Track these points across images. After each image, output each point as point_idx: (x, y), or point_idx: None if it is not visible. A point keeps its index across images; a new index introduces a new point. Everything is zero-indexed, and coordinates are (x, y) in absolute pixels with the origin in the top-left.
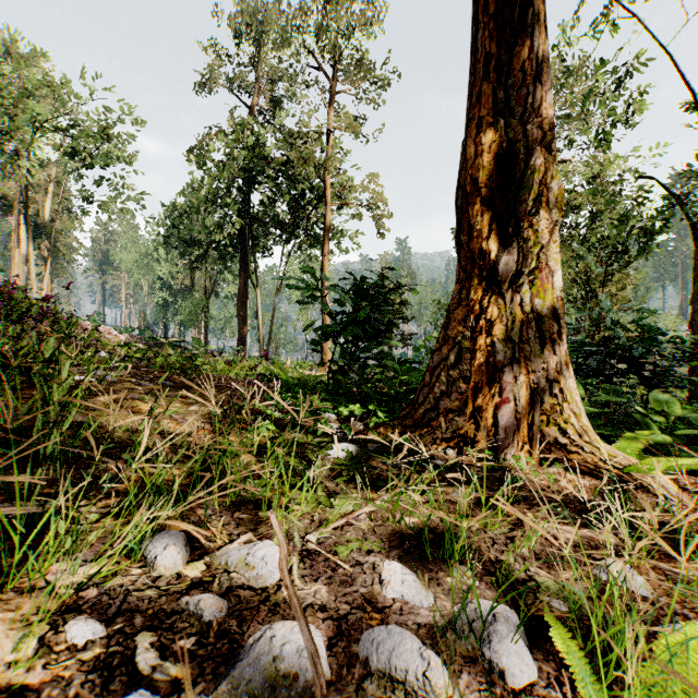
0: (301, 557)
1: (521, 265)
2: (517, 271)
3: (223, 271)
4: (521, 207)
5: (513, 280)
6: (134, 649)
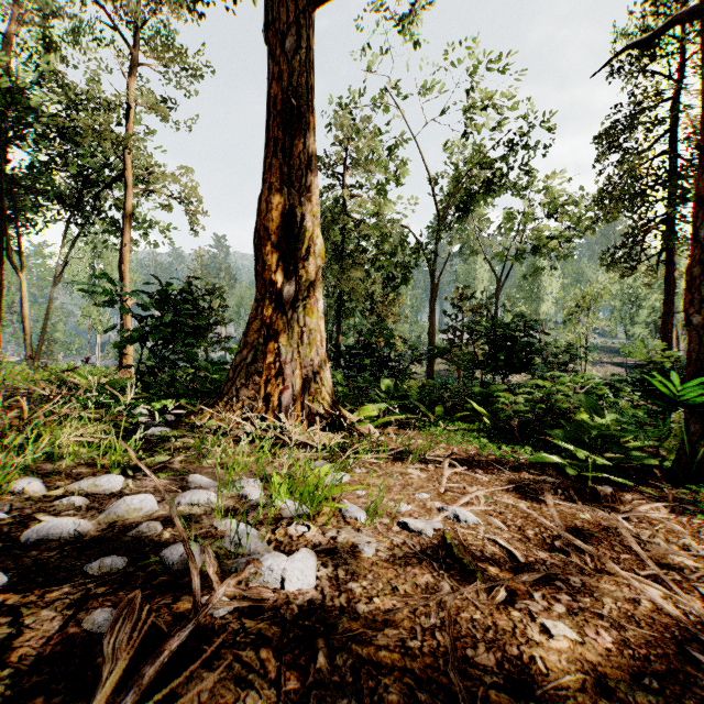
0: (134, 480)
1: (298, 294)
2: (295, 297)
3: None
4: (298, 253)
5: (293, 304)
6: (36, 517)
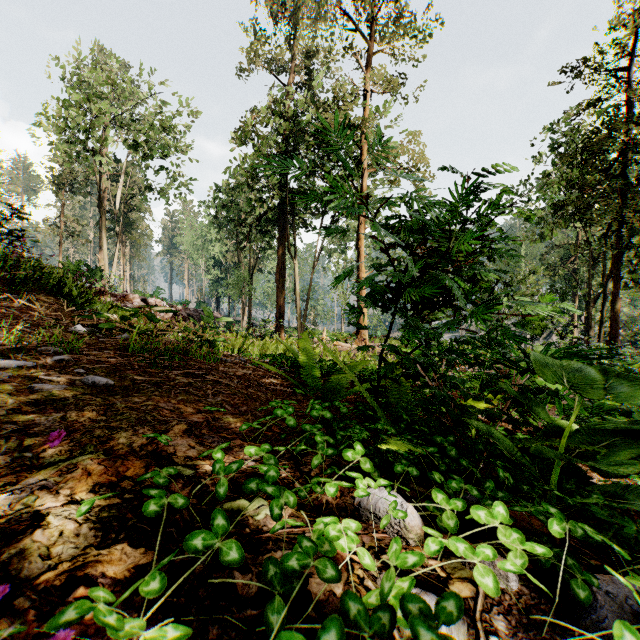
0: None
1: None
2: None
3: (264, 247)
4: None
5: None
6: None
